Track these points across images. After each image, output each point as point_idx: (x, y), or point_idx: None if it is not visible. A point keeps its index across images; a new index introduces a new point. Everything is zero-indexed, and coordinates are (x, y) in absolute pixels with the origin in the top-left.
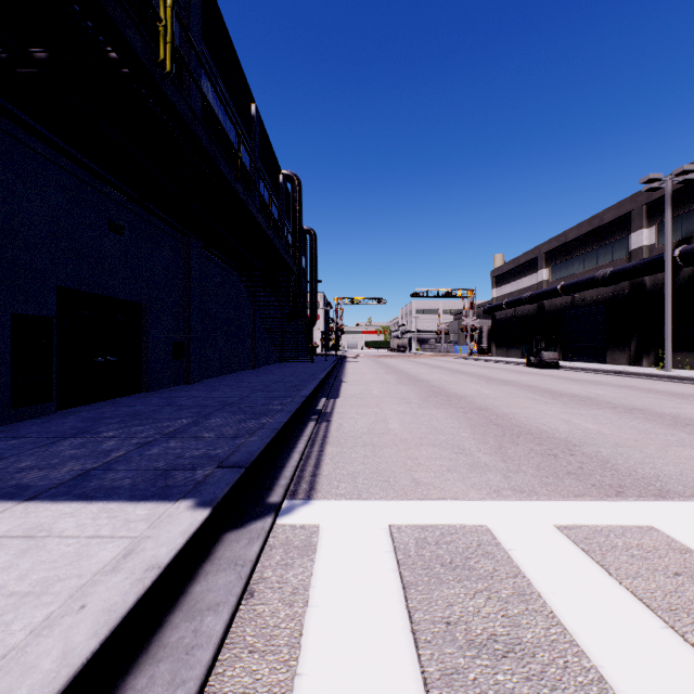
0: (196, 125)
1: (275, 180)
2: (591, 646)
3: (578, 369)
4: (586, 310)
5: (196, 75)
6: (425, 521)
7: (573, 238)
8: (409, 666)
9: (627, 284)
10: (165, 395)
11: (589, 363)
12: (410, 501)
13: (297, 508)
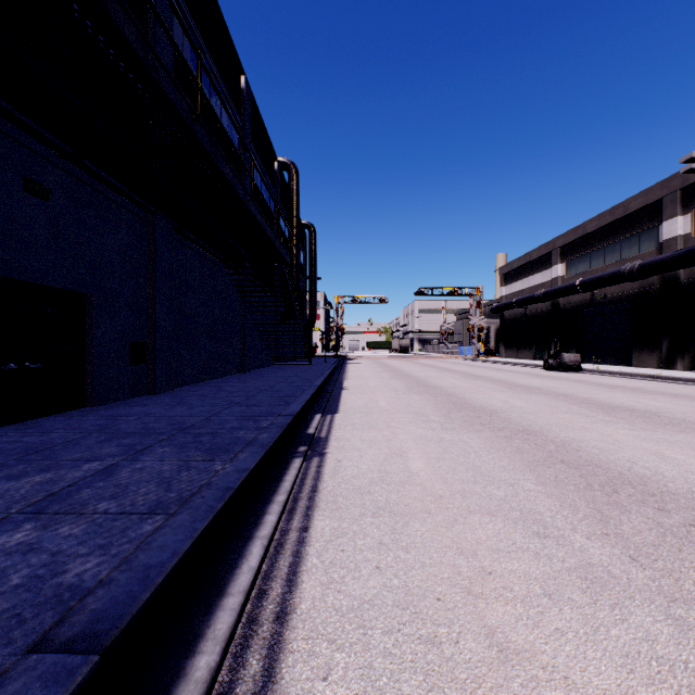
0: (111, 1)
1: (270, 166)
2: None
3: (604, 372)
4: (607, 308)
5: (166, 19)
6: None
7: (592, 229)
8: None
9: (657, 279)
10: (111, 411)
11: (612, 366)
12: None
13: None
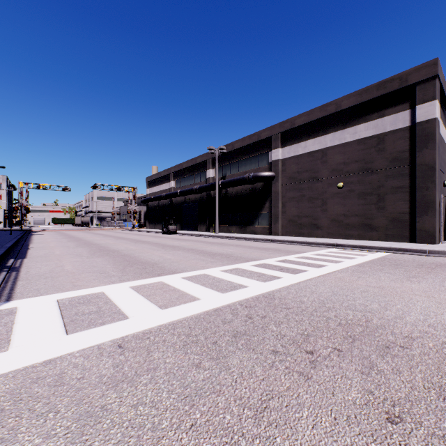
0: None
1: None
2: (121, 306)
3: (185, 234)
4: (190, 205)
5: None
6: (76, 295)
7: (185, 167)
8: (59, 322)
9: (205, 194)
10: None
11: (191, 231)
12: (70, 291)
13: (1, 305)
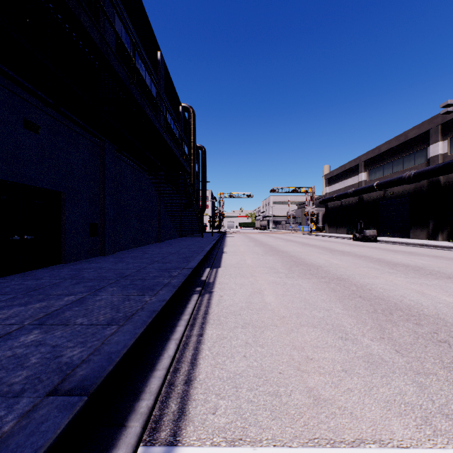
0: (81, 13)
1: (176, 109)
2: None
3: (392, 242)
4: (394, 201)
5: (110, 17)
6: None
7: (384, 150)
8: None
9: (426, 182)
10: (77, 266)
11: (397, 238)
12: (318, 449)
13: None
